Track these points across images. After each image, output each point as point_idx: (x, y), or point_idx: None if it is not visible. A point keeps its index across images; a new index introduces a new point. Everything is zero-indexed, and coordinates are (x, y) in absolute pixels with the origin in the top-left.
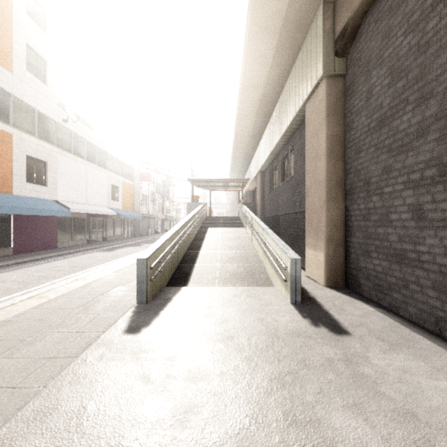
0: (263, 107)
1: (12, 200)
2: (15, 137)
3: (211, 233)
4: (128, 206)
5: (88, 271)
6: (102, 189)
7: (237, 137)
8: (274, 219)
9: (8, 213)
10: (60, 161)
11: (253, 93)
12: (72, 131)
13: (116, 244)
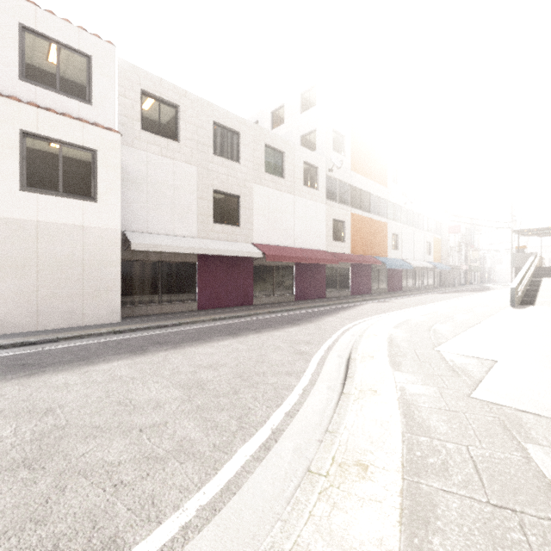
0: None
1: (391, 261)
2: (388, 225)
3: (547, 282)
4: (437, 259)
5: (454, 300)
6: (421, 247)
7: None
8: None
9: (394, 268)
10: (402, 232)
11: None
12: (407, 209)
13: (438, 291)
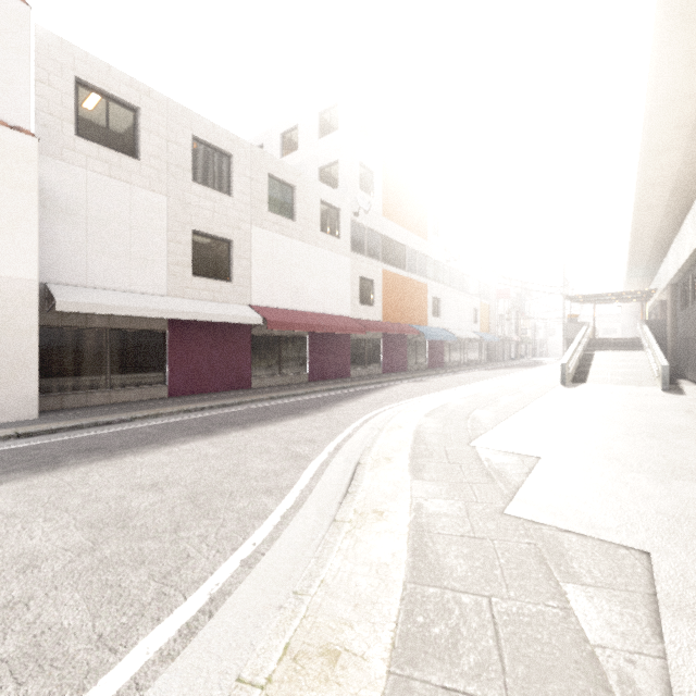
0: (663, 232)
1: (431, 331)
2: (428, 286)
3: (600, 356)
4: (485, 328)
5: (501, 378)
6: (466, 314)
7: (634, 252)
8: (685, 342)
9: (435, 340)
10: (445, 296)
11: (648, 228)
12: (450, 267)
13: (485, 366)
